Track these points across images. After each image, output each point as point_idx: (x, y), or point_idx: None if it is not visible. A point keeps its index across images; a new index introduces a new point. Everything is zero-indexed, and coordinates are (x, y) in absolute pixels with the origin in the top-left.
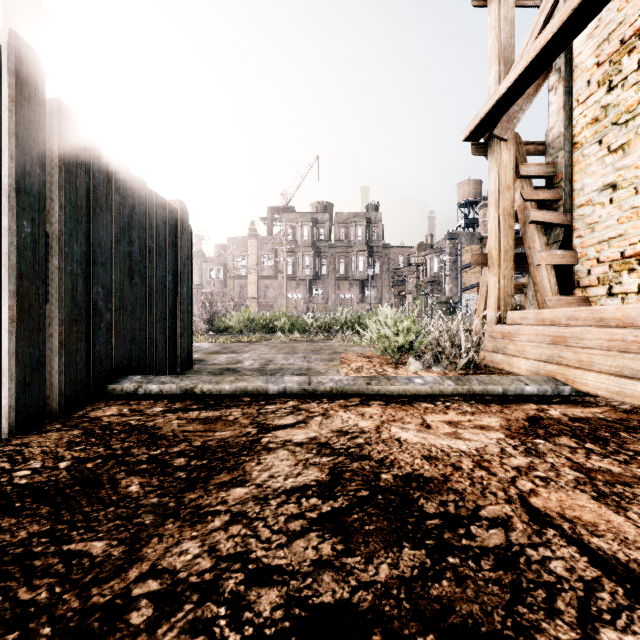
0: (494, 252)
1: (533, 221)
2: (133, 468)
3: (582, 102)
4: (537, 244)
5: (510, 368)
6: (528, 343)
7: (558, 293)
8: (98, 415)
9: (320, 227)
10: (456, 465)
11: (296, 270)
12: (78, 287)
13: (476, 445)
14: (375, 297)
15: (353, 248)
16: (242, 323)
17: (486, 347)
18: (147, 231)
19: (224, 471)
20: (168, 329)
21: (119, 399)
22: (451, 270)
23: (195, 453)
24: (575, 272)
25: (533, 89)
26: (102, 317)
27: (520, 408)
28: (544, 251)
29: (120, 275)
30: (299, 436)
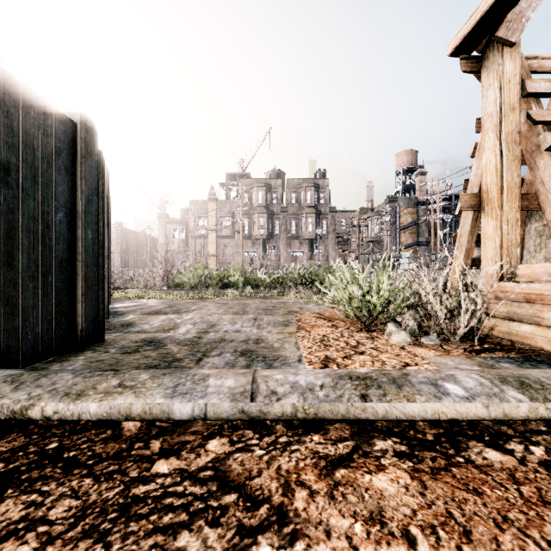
0: (493, 190)
1: (550, 147)
2: None
3: None
4: None
5: None
6: None
7: None
8: None
9: (273, 192)
10: None
11: (251, 230)
12: None
13: None
14: (323, 255)
15: (303, 211)
16: (196, 279)
17: (494, 312)
18: (1, 137)
19: None
20: (55, 289)
21: None
22: (390, 231)
23: None
24: None
25: None
26: None
27: None
28: None
29: None
30: None
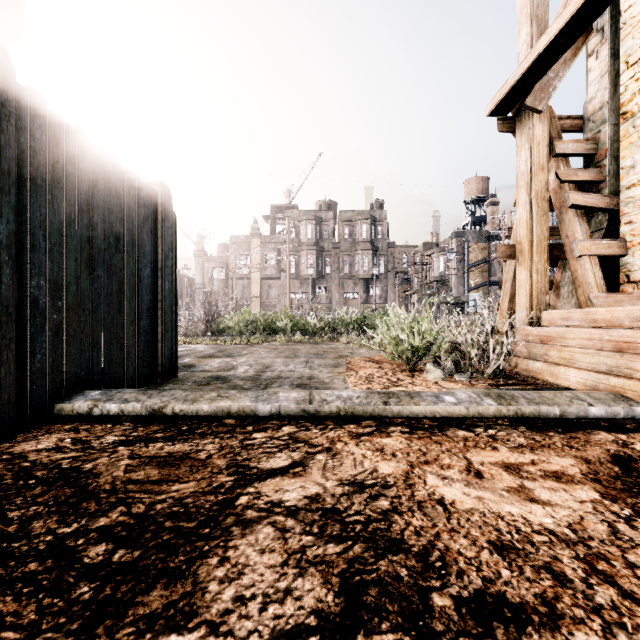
0: (525, 242)
1: (573, 205)
2: (12, 571)
3: (633, 64)
4: (578, 232)
5: (554, 379)
6: (579, 349)
7: (605, 289)
8: (26, 449)
9: (324, 225)
10: (554, 569)
11: (299, 269)
12: (3, 278)
13: (566, 516)
14: (380, 297)
15: (357, 247)
16: (242, 323)
17: (519, 353)
18: (115, 214)
19: (161, 581)
20: (145, 332)
21: (69, 422)
22: (458, 269)
23: (128, 532)
24: (623, 264)
25: (571, 53)
26: (46, 318)
27: (592, 439)
28: (587, 240)
29: (75, 265)
30: (293, 493)
